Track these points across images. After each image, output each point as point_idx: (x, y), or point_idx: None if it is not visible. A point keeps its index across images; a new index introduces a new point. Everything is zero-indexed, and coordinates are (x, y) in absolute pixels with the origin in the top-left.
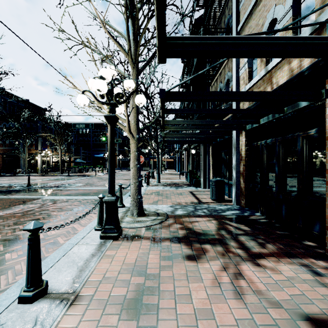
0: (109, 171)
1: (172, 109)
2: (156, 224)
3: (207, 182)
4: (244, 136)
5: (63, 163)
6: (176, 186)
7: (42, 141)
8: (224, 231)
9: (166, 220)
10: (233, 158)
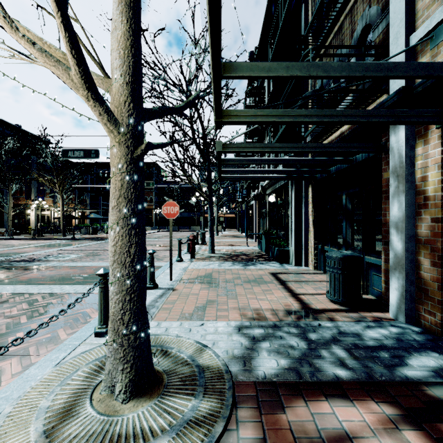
0: None
1: None
2: None
3: (302, 254)
4: (437, 140)
5: (69, 220)
6: (243, 260)
7: (37, 187)
8: None
9: (229, 421)
10: (395, 203)
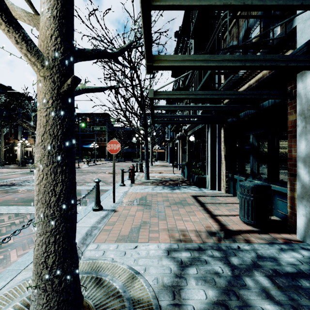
0: None
1: None
2: None
3: (216, 181)
4: None
5: None
6: (171, 184)
7: (22, 130)
8: None
9: None
10: (303, 141)
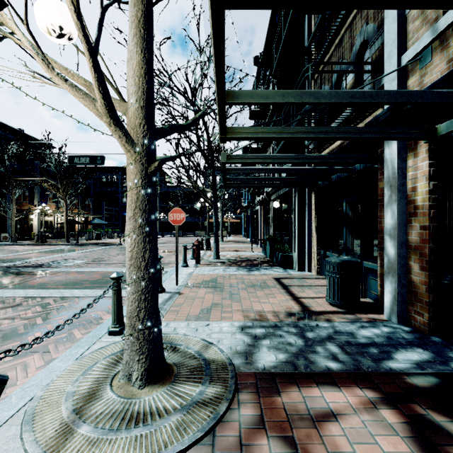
0: None
1: None
2: (193, 441)
3: (305, 260)
4: (425, 154)
5: (72, 225)
6: (248, 265)
7: (41, 192)
8: None
9: (231, 402)
10: (389, 211)
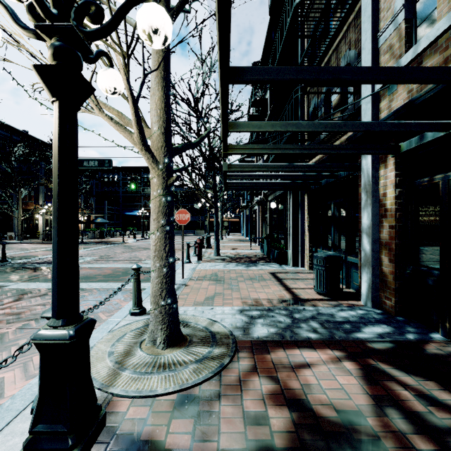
0: (56, 247)
1: (252, 69)
2: (206, 378)
3: (299, 256)
4: (392, 166)
5: None
6: (246, 261)
7: (46, 192)
8: (398, 415)
9: (233, 358)
10: (365, 213)
